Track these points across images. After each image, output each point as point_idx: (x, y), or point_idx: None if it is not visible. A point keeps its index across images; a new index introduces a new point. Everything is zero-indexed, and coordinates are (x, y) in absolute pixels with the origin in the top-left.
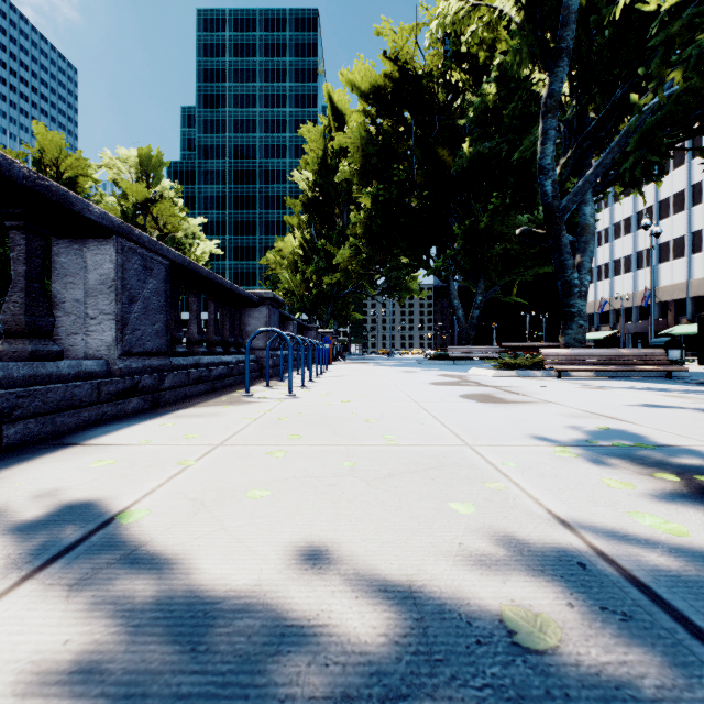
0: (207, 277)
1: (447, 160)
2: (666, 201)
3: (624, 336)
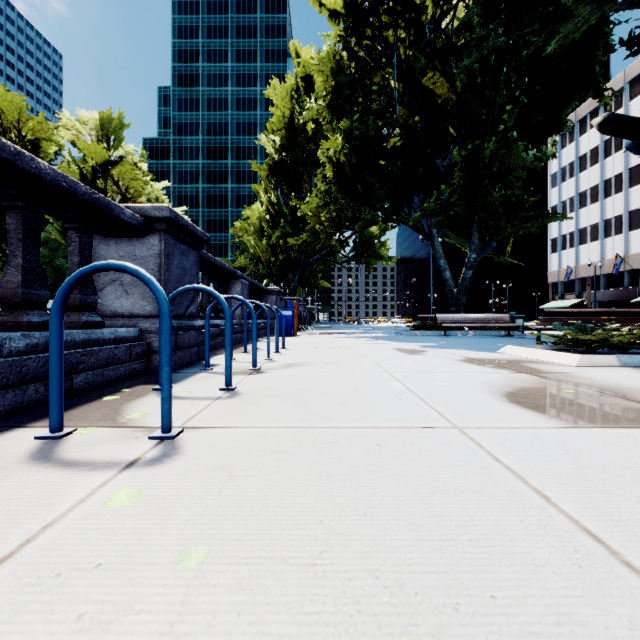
0: None
1: (437, 83)
2: (636, 168)
3: (590, 304)
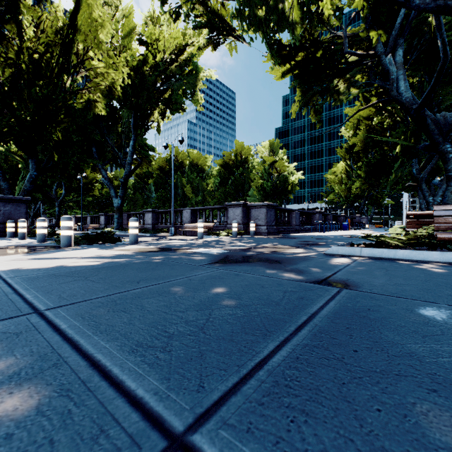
0: (304, 212)
1: None
2: None
3: None
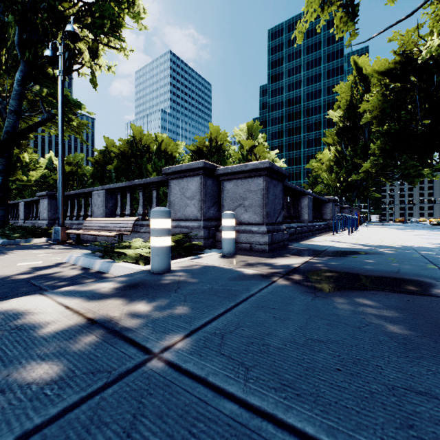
0: (318, 198)
1: None
2: None
3: None
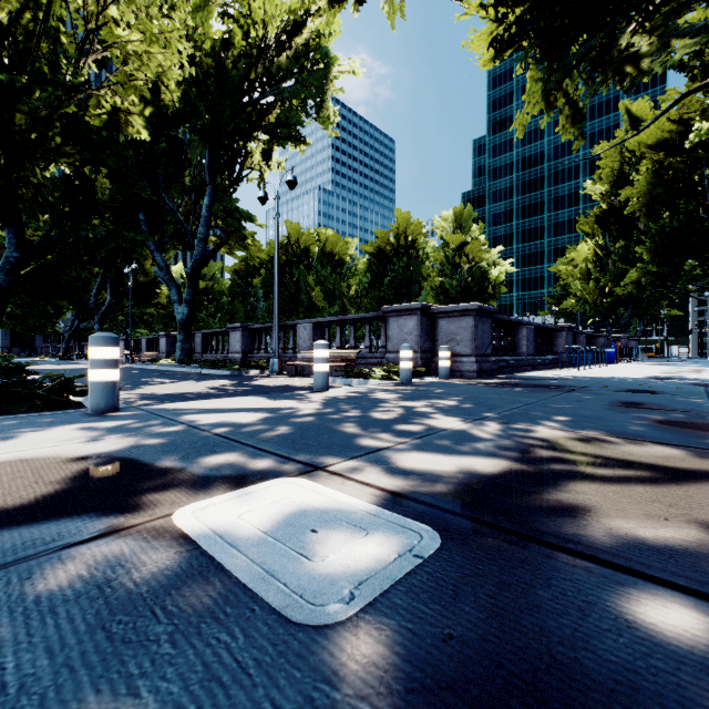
0: (542, 327)
1: None
2: None
3: None
